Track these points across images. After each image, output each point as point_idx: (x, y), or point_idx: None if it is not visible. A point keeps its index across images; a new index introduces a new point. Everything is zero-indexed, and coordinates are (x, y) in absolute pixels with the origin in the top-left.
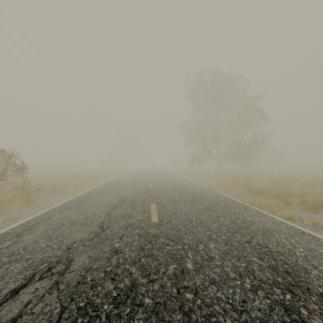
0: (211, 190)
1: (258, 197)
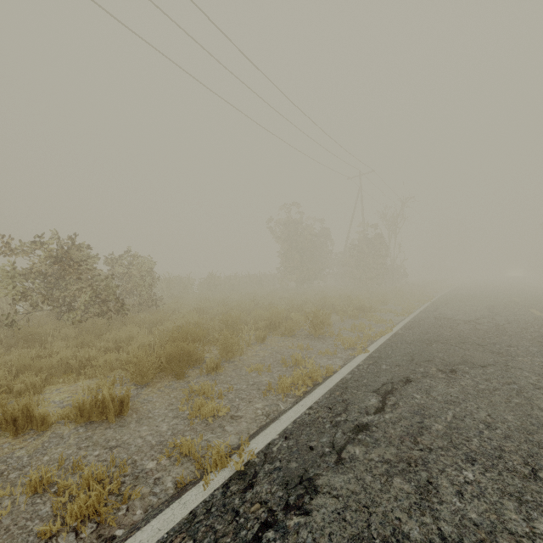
0: None
1: None
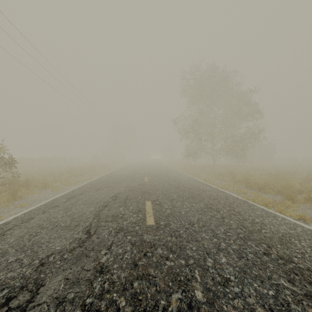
0: (209, 185)
1: (259, 192)
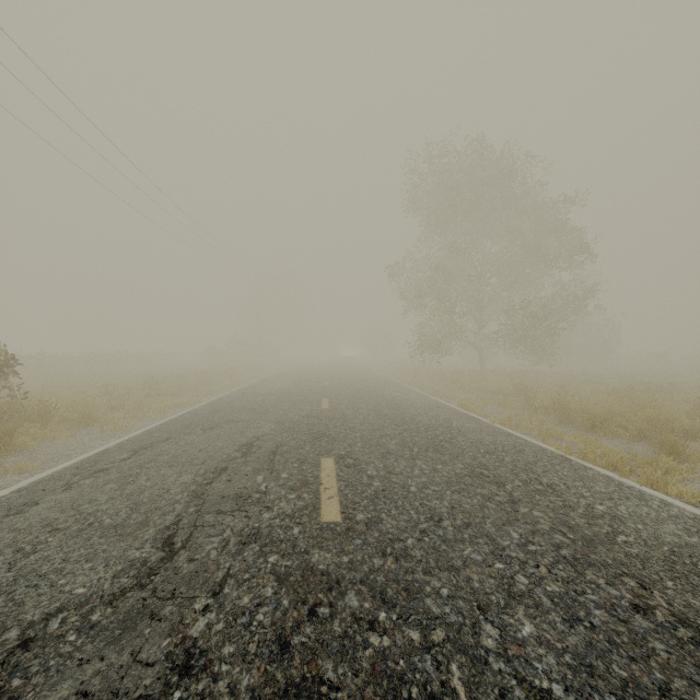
0: (472, 417)
1: (591, 435)
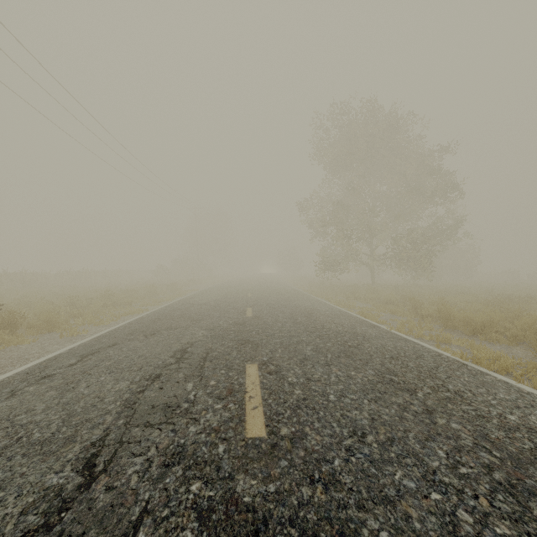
0: (372, 324)
1: (474, 340)
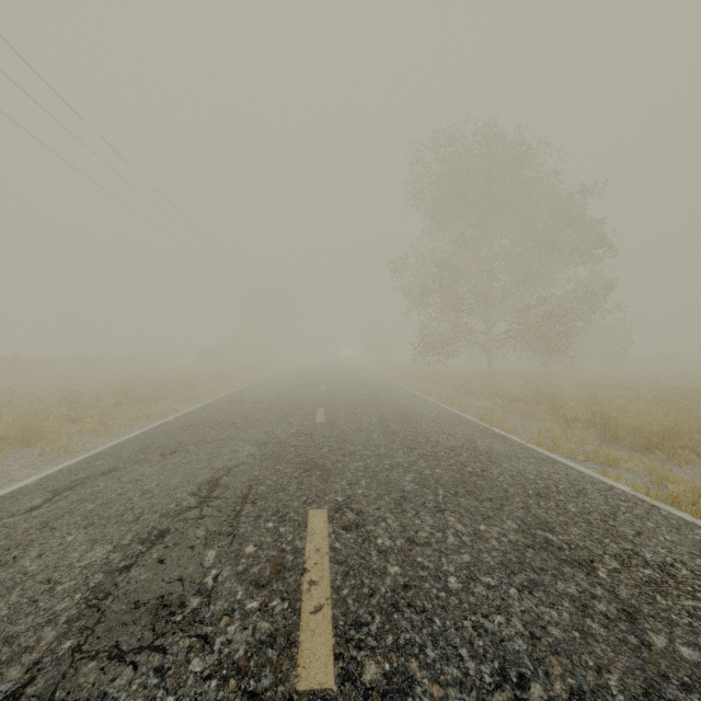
0: (497, 433)
1: (650, 459)
